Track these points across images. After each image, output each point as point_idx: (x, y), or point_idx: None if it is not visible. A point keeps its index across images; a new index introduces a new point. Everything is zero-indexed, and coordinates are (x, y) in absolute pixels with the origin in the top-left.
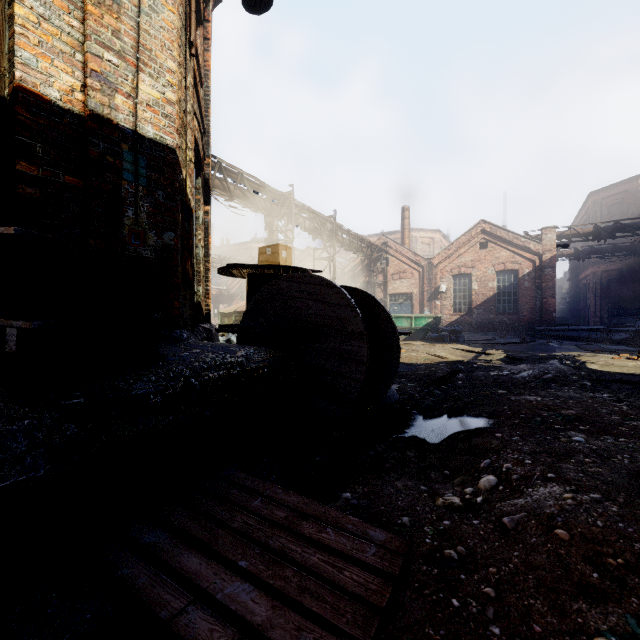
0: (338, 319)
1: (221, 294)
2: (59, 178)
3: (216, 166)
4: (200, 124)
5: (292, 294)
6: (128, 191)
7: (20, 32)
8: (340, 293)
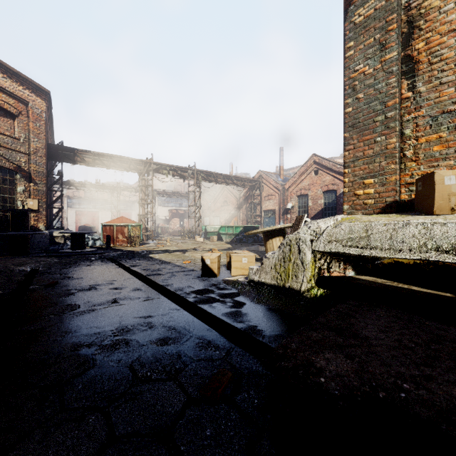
0: None
1: (185, 213)
2: None
3: (92, 155)
4: (1, 158)
5: None
6: None
7: None
8: None
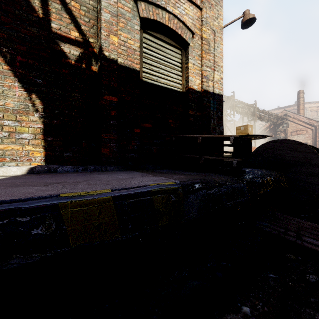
0: (306, 158)
1: None
2: (196, 113)
3: None
4: None
5: (277, 148)
6: (212, 114)
7: (190, 71)
8: (307, 147)
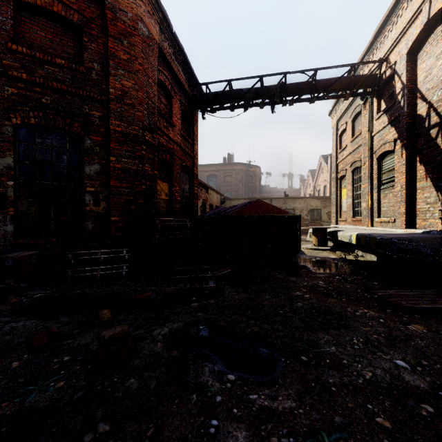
0: None
1: None
2: None
3: None
4: None
5: None
6: None
7: None
8: None
